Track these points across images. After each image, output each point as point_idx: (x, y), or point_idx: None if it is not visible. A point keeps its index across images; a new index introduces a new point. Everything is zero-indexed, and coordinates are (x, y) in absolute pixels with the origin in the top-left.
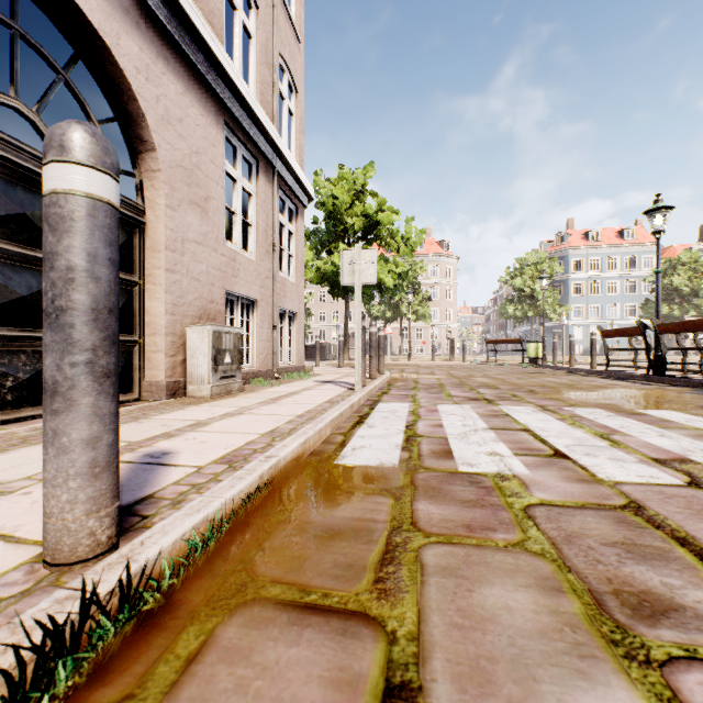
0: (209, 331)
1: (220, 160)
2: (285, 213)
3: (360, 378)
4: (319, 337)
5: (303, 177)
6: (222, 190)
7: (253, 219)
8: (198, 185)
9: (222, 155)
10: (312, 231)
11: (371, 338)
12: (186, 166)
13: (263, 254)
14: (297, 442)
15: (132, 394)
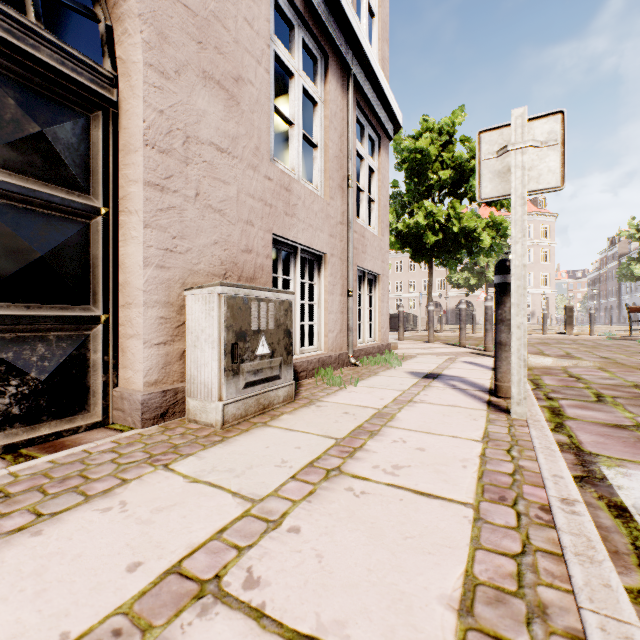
0: (220, 296)
1: (262, 27)
2: (363, 142)
3: (524, 391)
4: (402, 307)
5: (388, 91)
6: (266, 75)
7: (319, 137)
8: (219, 50)
9: (266, 20)
10: (391, 195)
11: None
12: (193, 8)
13: (333, 189)
14: None
15: (86, 416)
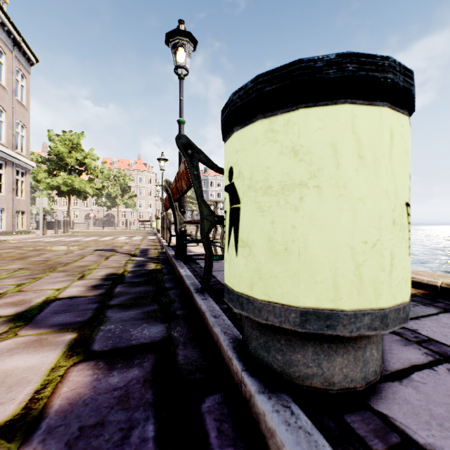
0: None
1: None
2: (19, 175)
3: (42, 232)
4: None
5: (29, 161)
6: None
7: (4, 181)
8: None
9: None
10: (47, 159)
11: (56, 221)
12: None
13: (8, 192)
14: (12, 238)
15: None
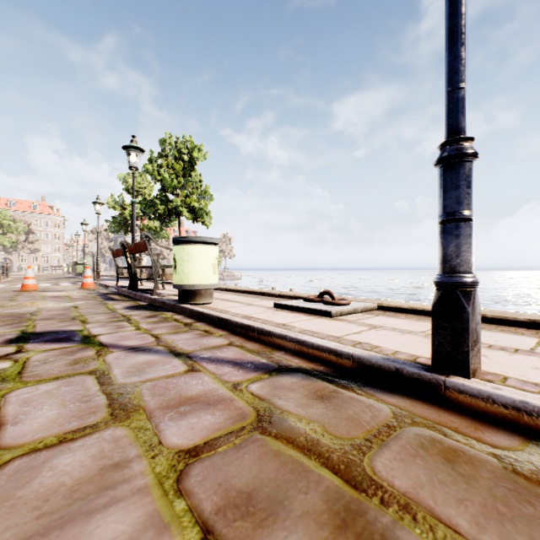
0: None
1: None
2: None
3: None
4: None
5: None
6: None
7: None
8: None
9: None
10: None
11: None
12: None
13: None
14: None
15: None
